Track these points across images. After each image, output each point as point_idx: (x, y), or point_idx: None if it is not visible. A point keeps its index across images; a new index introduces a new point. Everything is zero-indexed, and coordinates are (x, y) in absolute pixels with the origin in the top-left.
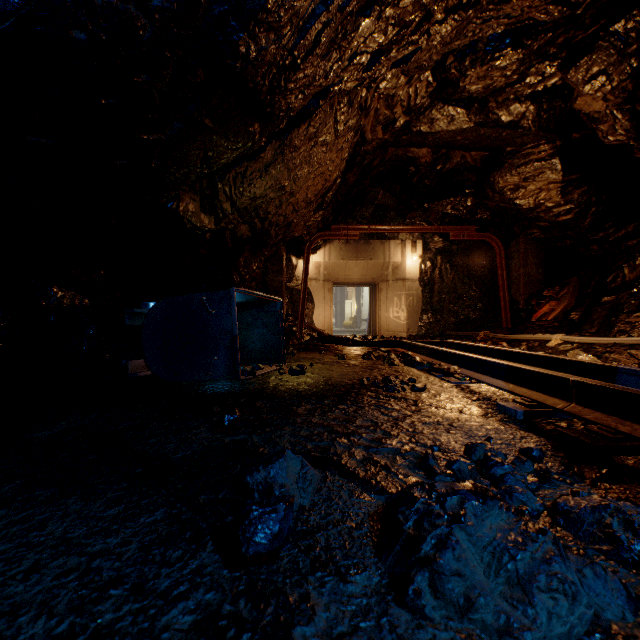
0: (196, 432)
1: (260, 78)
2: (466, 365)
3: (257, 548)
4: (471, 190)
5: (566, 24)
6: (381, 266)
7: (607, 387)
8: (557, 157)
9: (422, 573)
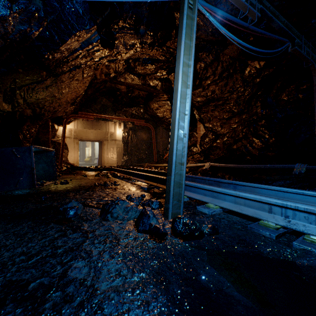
0: (27, 205)
1: (51, 62)
2: (135, 175)
3: (70, 216)
4: (142, 105)
5: (167, 62)
6: (105, 133)
7: (164, 178)
8: (169, 101)
9: (109, 214)
